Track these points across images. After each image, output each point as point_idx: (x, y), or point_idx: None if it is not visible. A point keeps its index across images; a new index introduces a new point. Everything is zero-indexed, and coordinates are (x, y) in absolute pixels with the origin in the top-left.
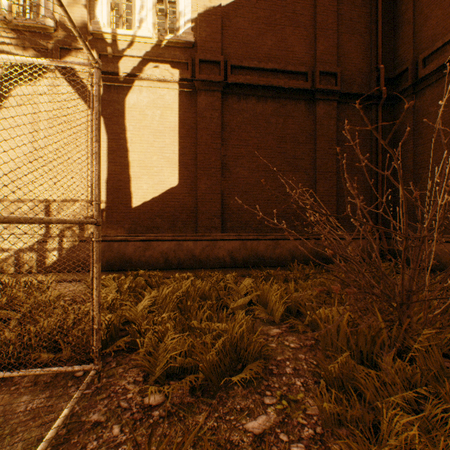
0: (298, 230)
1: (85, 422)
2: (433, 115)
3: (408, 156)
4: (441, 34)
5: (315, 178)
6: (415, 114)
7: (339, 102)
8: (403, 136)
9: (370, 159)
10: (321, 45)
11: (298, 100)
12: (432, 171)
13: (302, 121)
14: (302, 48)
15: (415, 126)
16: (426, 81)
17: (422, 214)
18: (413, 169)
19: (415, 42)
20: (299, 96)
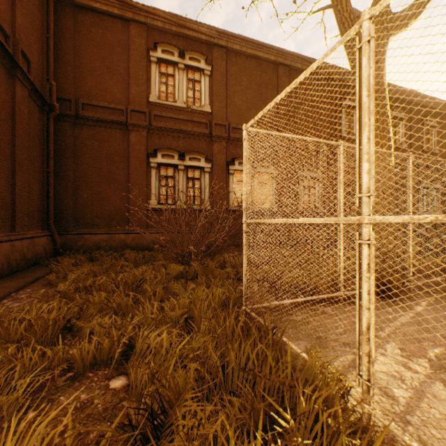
0: (0, 230)
1: (267, 310)
2: (90, 148)
3: (71, 169)
4: (96, 98)
5: (14, 167)
6: (76, 140)
7: (29, 92)
8: (66, 151)
9: (43, 161)
10: (20, 17)
11: (0, 62)
12: (89, 185)
13: (4, 92)
14: (4, 0)
15: (76, 149)
16: (86, 121)
17: (81, 215)
18: (74, 180)
19: (76, 85)
20: (3, 59)
